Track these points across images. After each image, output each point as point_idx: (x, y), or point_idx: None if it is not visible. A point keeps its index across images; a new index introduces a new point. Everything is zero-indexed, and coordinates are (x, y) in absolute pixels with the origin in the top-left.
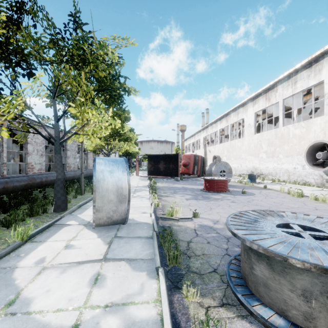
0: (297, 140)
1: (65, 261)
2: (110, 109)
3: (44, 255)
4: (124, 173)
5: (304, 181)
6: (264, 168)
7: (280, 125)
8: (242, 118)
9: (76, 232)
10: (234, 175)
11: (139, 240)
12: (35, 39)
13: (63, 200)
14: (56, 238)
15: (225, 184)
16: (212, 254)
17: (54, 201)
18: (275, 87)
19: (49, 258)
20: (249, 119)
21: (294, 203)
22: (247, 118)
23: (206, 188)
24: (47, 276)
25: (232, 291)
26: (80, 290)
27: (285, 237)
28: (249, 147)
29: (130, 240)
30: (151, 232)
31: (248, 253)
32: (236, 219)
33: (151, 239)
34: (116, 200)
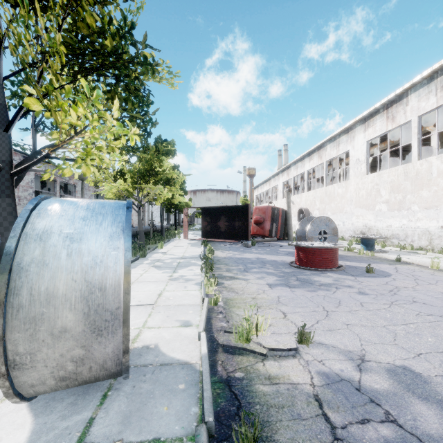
0: None
1: None
2: (115, 102)
3: None
4: (114, 242)
5: None
6: (383, 228)
7: (413, 158)
8: (345, 151)
9: None
10: None
11: None
12: None
13: None
14: None
15: (334, 255)
16: None
17: None
18: (404, 98)
19: None
20: (358, 151)
21: None
22: (354, 150)
23: (299, 262)
24: None
25: None
26: None
27: None
28: (358, 195)
29: None
30: (196, 415)
31: None
32: None
33: None
34: (82, 328)
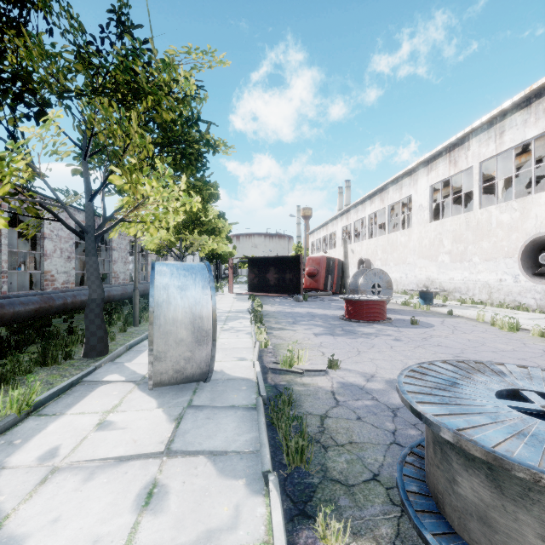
0: (505, 232)
1: (95, 455)
2: (183, 177)
3: (57, 443)
4: (205, 291)
5: (517, 302)
6: (446, 281)
7: (474, 207)
8: (408, 195)
9: (119, 396)
10: (395, 292)
11: (232, 412)
12: (49, 54)
13: (101, 337)
14: (82, 407)
15: (382, 307)
16: (368, 442)
17: (84, 339)
18: (466, 142)
19: (66, 448)
20: (421, 196)
21: (506, 343)
22: (417, 194)
23: (348, 315)
24: (58, 487)
25: (412, 524)
26: (117, 520)
27: (521, 422)
28: (421, 244)
29: (217, 412)
30: (255, 398)
31: (444, 451)
32: (414, 379)
33: (254, 410)
34: (191, 340)
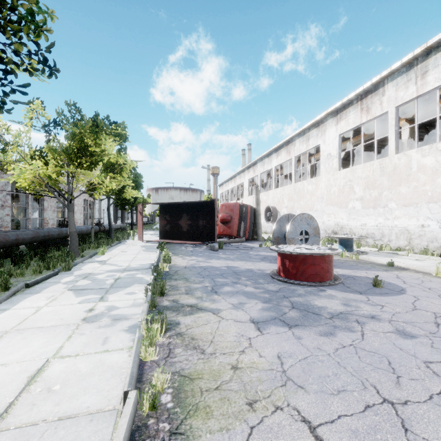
0: (428, 176)
1: None
2: None
3: None
4: None
5: None
6: (357, 227)
7: (390, 152)
8: (315, 146)
9: None
10: None
11: None
12: None
13: None
14: None
15: (330, 263)
16: None
17: None
18: (380, 88)
19: None
20: (329, 145)
21: None
22: (325, 144)
23: (285, 274)
24: None
25: None
26: None
27: None
28: (329, 191)
29: None
30: None
31: None
32: None
33: None
34: None
